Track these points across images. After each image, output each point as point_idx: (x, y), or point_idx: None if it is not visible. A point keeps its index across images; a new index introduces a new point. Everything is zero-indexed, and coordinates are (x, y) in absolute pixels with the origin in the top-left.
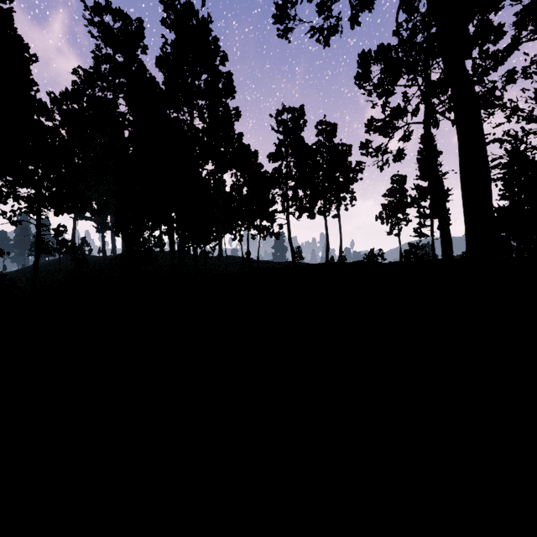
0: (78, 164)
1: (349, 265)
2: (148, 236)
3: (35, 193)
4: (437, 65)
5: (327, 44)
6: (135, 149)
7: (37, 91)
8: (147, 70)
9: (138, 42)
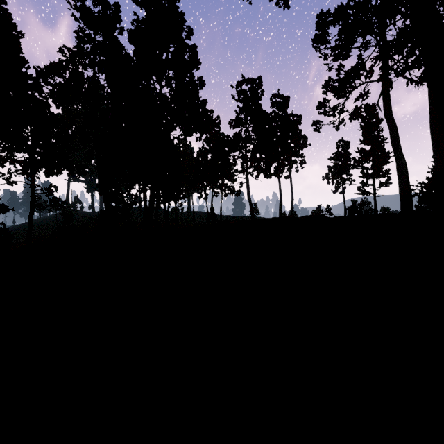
0: (61, 130)
1: (300, 219)
2: (126, 194)
3: (29, 157)
4: (394, 25)
5: (287, 6)
6: (111, 117)
7: (28, 67)
8: (120, 44)
9: (115, 23)
